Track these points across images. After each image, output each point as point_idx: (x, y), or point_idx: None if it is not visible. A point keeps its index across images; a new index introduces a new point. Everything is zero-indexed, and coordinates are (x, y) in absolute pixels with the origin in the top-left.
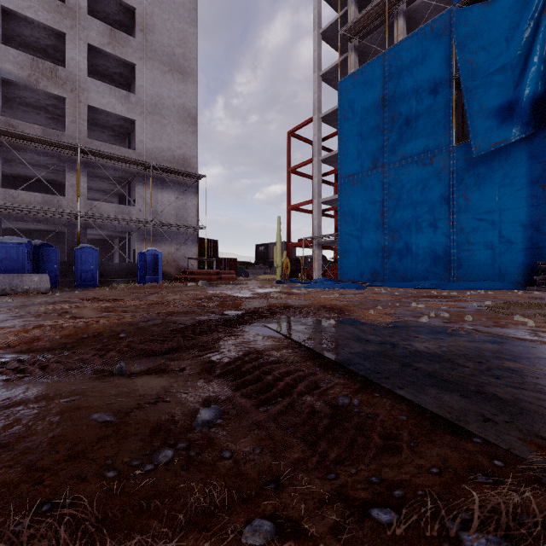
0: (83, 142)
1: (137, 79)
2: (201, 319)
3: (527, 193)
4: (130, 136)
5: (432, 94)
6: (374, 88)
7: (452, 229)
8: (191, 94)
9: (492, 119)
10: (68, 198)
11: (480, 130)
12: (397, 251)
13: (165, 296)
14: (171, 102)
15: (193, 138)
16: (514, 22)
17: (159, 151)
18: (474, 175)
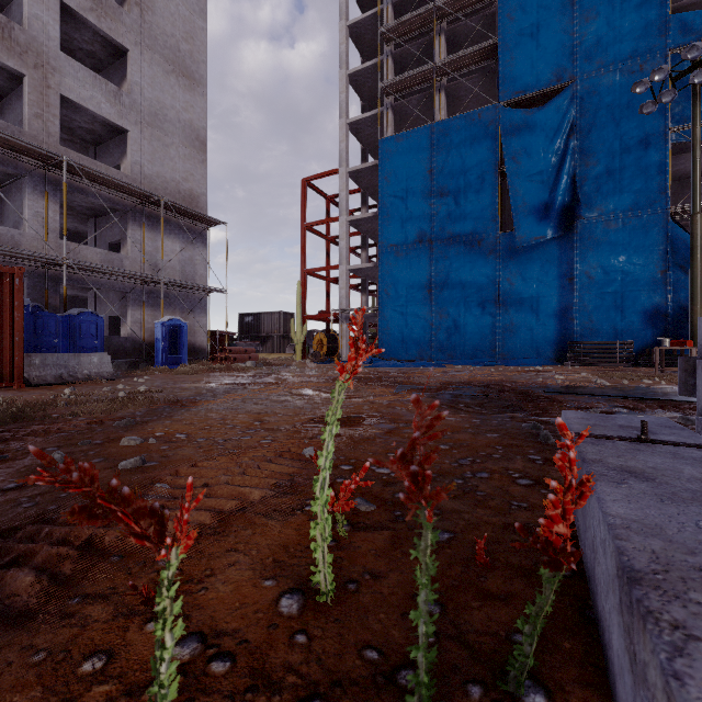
0: (53, 149)
1: (132, 73)
2: (469, 392)
3: (558, 284)
4: (99, 148)
5: (479, 180)
6: (421, 158)
7: (498, 311)
8: (200, 109)
9: (533, 216)
10: (30, 233)
11: (524, 223)
12: (445, 329)
13: (285, 379)
14: (175, 115)
15: (202, 169)
16: (549, 137)
17: (160, 180)
18: (517, 263)
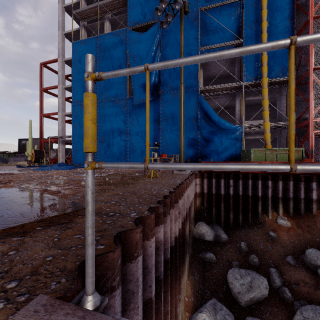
0: None
1: None
2: None
3: (153, 125)
4: None
5: (119, 68)
6: (92, 54)
7: (127, 138)
8: None
9: (141, 89)
10: None
11: (137, 92)
12: (103, 148)
13: None
14: None
15: None
16: (148, 47)
17: None
18: (135, 113)
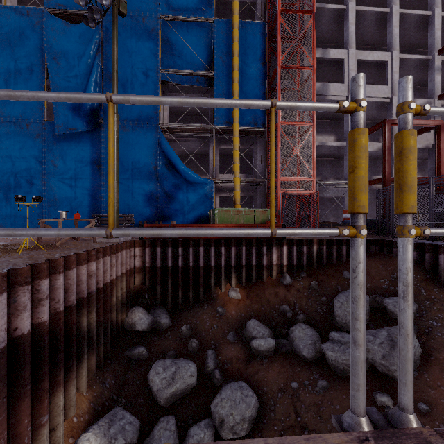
0: None
1: None
2: None
3: (91, 169)
4: None
5: (28, 70)
6: None
7: (44, 187)
8: None
9: (69, 111)
10: None
11: (61, 115)
12: None
13: None
14: None
15: None
16: (82, 49)
17: None
18: (60, 148)
